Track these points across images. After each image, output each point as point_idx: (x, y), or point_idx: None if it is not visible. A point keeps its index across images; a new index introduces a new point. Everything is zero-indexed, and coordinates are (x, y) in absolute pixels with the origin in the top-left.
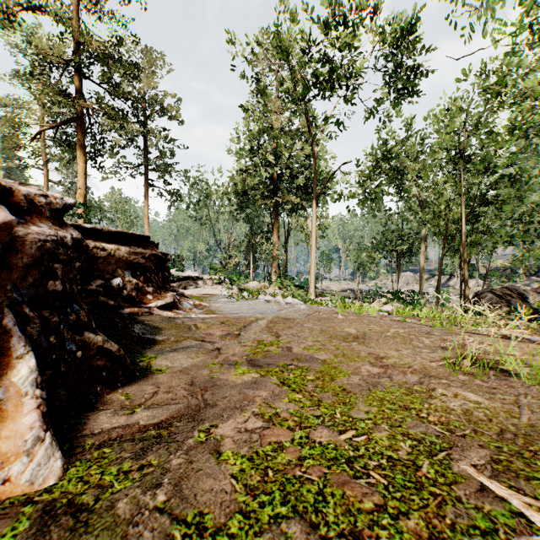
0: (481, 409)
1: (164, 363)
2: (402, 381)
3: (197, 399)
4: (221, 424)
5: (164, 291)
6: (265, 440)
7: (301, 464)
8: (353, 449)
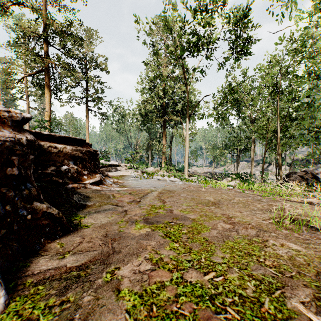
0: (300, 255)
1: (90, 221)
2: (245, 234)
3: (108, 247)
4: (122, 267)
5: (94, 173)
6: (152, 280)
7: (177, 300)
8: (214, 287)
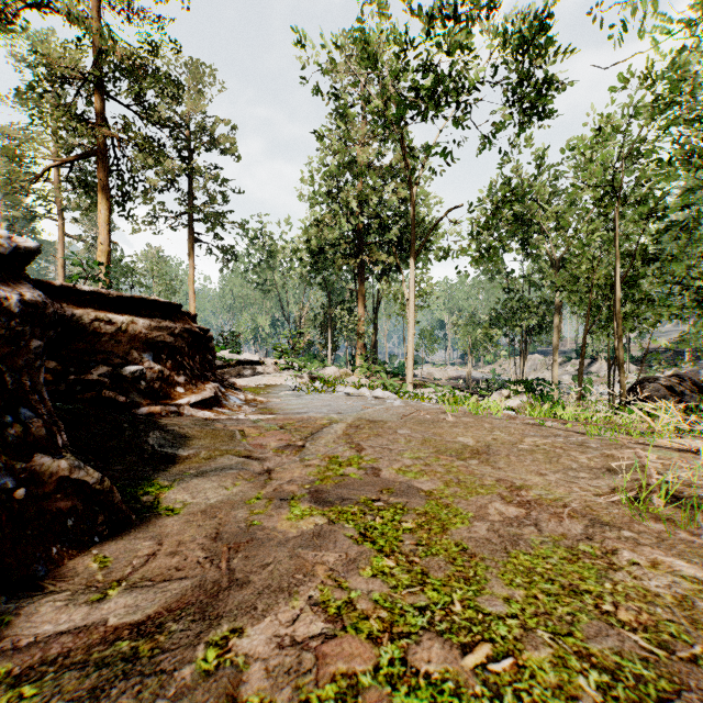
0: None
1: (181, 496)
2: (558, 533)
3: (219, 569)
4: (250, 628)
5: (202, 381)
6: (325, 669)
7: None
8: (492, 693)
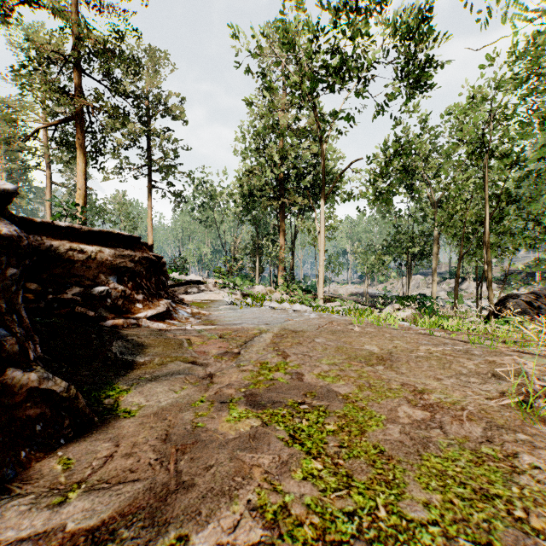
0: None
1: (137, 399)
2: (461, 436)
3: (168, 471)
4: (194, 535)
5: (157, 298)
6: None
7: None
8: None
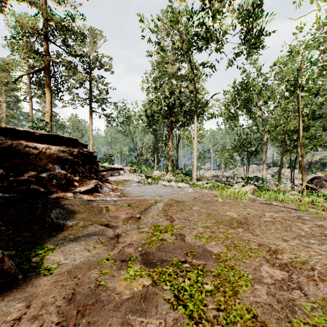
0: None
1: (58, 258)
2: (320, 298)
3: None
4: None
5: (89, 179)
6: None
7: None
8: None
